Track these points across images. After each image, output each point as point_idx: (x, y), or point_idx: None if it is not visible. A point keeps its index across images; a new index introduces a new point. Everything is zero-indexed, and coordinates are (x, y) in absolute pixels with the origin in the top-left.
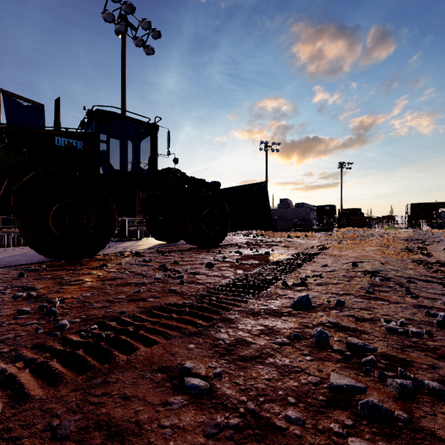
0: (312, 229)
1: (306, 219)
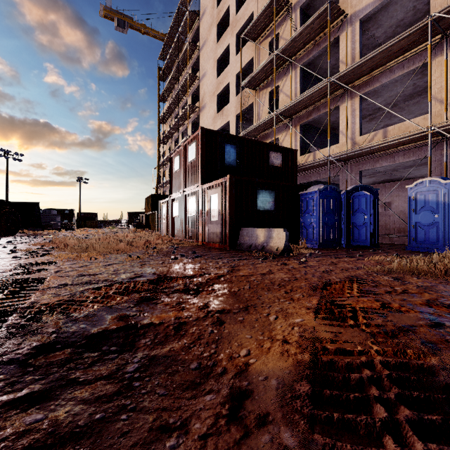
0: (59, 228)
1: (53, 222)
